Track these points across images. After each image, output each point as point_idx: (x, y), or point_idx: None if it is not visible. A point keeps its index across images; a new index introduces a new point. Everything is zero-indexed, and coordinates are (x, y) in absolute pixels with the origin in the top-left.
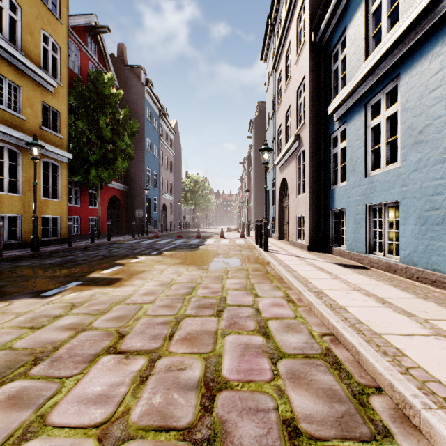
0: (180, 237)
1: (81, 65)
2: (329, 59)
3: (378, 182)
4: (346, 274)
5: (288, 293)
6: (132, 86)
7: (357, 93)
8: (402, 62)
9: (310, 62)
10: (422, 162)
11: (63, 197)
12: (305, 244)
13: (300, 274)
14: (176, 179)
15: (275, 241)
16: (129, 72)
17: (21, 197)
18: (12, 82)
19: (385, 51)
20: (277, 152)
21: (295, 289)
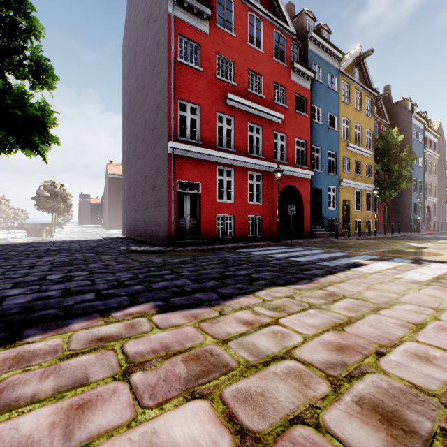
0: None
1: None
2: None
3: None
4: None
5: None
6: (398, 117)
7: None
8: None
9: None
10: None
11: (372, 210)
12: None
13: None
14: (439, 179)
15: None
16: (396, 108)
17: (360, 212)
18: (358, 162)
19: None
20: None
21: None
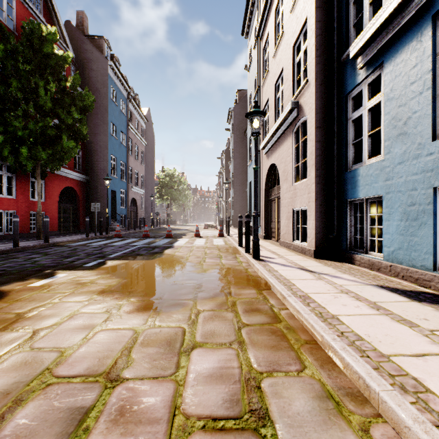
0: (146, 237)
1: (17, 18)
2: None
3: None
4: None
5: None
6: (92, 59)
7: (415, 2)
8: None
9: None
10: None
11: None
12: (309, 249)
13: (359, 335)
14: (149, 171)
15: (261, 241)
16: (89, 43)
17: None
18: None
19: None
20: (263, 135)
21: (408, 435)
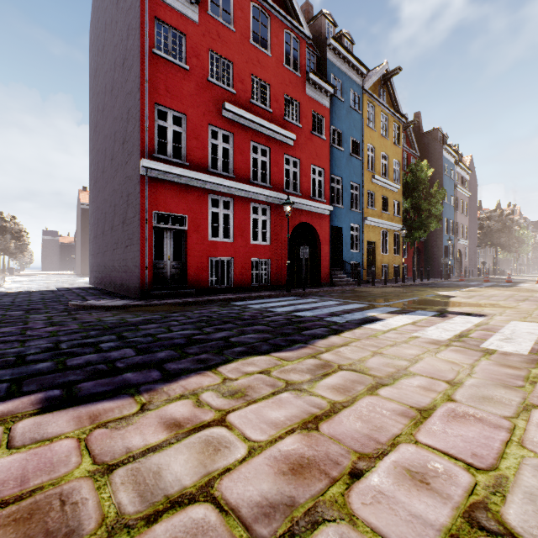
0: (486, 282)
1: None
2: None
3: None
4: None
5: None
6: (429, 149)
7: None
8: None
9: None
10: None
11: (400, 253)
12: None
13: None
14: (471, 220)
15: None
16: (426, 138)
17: (387, 255)
18: (385, 197)
19: None
20: None
21: None
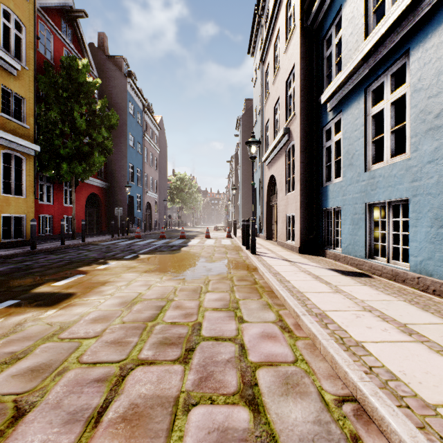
0: (163, 238)
1: (54, 50)
2: (321, 44)
3: (381, 177)
4: (348, 284)
5: (281, 314)
6: (113, 77)
7: (355, 77)
8: (413, 35)
9: (301, 48)
10: (440, 152)
11: (29, 194)
12: (295, 246)
13: (294, 286)
14: (162, 176)
15: (263, 241)
16: (110, 63)
17: None
18: None
19: (392, 23)
20: (265, 149)
21: (291, 309)
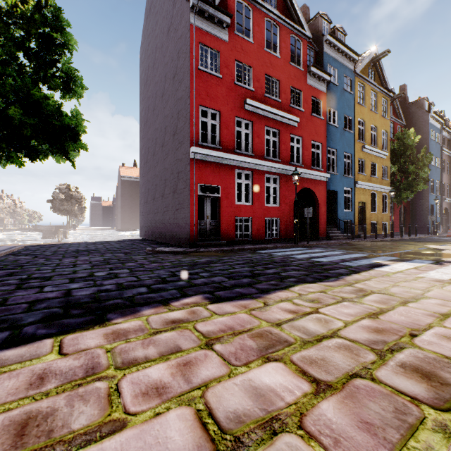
0: None
1: None
2: None
3: None
4: None
5: None
6: (415, 117)
7: None
8: None
9: None
10: None
11: (388, 211)
12: None
13: None
14: None
15: None
16: (412, 108)
17: (376, 214)
18: (373, 163)
19: None
20: None
21: None
